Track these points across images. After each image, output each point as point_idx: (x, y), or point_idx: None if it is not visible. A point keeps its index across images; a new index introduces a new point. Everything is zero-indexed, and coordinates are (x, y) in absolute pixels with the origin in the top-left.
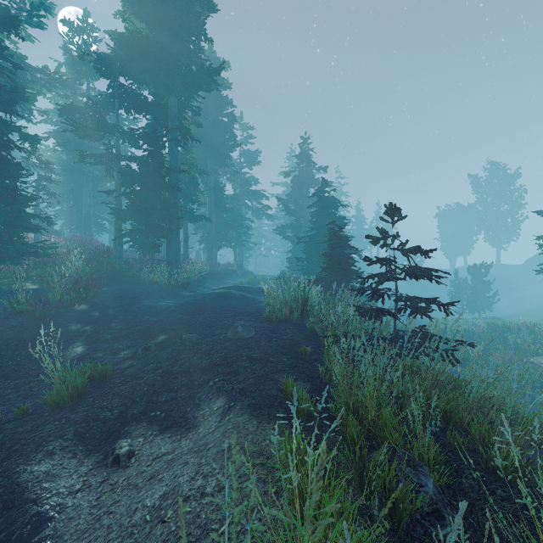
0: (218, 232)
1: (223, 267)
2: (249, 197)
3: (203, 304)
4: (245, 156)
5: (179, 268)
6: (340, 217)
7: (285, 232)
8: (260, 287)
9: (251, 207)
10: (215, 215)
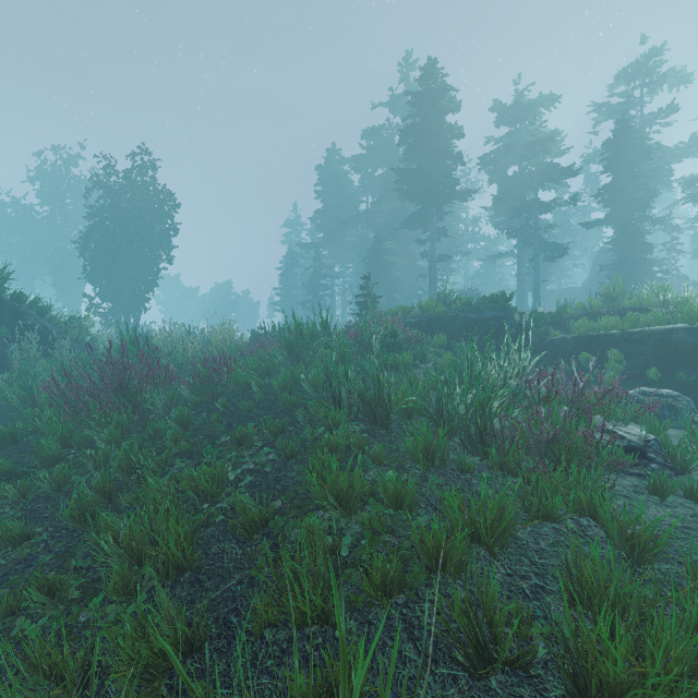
0: None
1: None
2: None
3: None
4: None
5: None
6: None
7: None
8: None
9: None
10: None
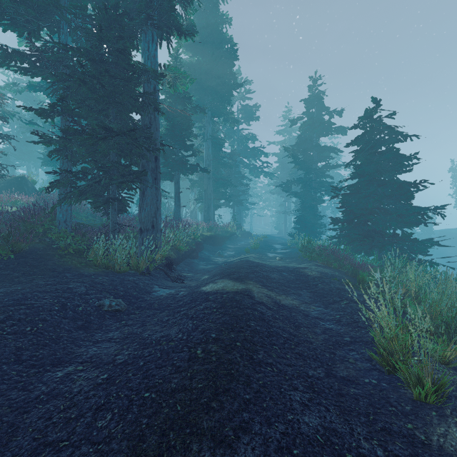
0: (216, 188)
1: (222, 229)
2: (247, 155)
3: (177, 418)
4: (243, 112)
5: (158, 237)
6: (401, 156)
7: (290, 189)
8: (273, 257)
9: (249, 164)
10: (213, 170)
